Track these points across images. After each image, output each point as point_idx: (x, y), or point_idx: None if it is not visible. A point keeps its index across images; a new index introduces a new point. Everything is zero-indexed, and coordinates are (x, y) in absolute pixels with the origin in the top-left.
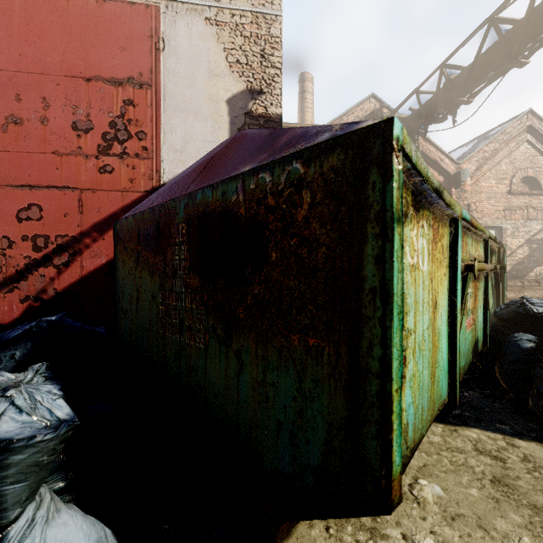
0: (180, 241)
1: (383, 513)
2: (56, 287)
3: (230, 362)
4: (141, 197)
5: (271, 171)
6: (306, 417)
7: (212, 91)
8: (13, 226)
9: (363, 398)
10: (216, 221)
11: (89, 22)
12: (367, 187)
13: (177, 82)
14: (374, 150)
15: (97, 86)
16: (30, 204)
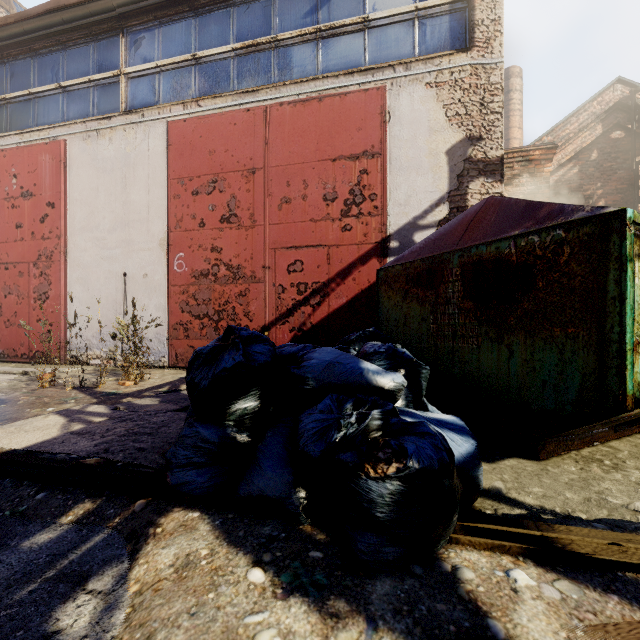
0: (453, 280)
1: (620, 414)
2: (312, 321)
3: (501, 353)
4: (372, 247)
5: (539, 235)
6: (566, 374)
7: (432, 146)
8: (285, 277)
9: (607, 355)
10: (490, 265)
11: (334, 115)
12: (610, 244)
13: (401, 146)
14: (614, 225)
15: (340, 164)
16: (295, 260)
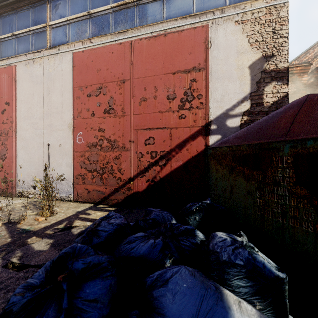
0: (284, 166)
1: None
2: (160, 175)
3: None
4: (199, 129)
5: None
6: None
7: (239, 63)
8: (143, 147)
9: None
10: None
11: (174, 45)
12: None
13: (218, 63)
14: None
15: (178, 76)
16: (149, 137)
